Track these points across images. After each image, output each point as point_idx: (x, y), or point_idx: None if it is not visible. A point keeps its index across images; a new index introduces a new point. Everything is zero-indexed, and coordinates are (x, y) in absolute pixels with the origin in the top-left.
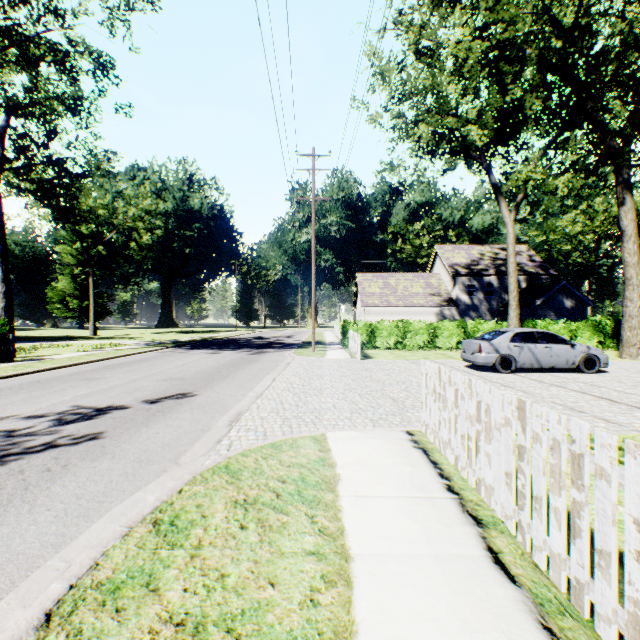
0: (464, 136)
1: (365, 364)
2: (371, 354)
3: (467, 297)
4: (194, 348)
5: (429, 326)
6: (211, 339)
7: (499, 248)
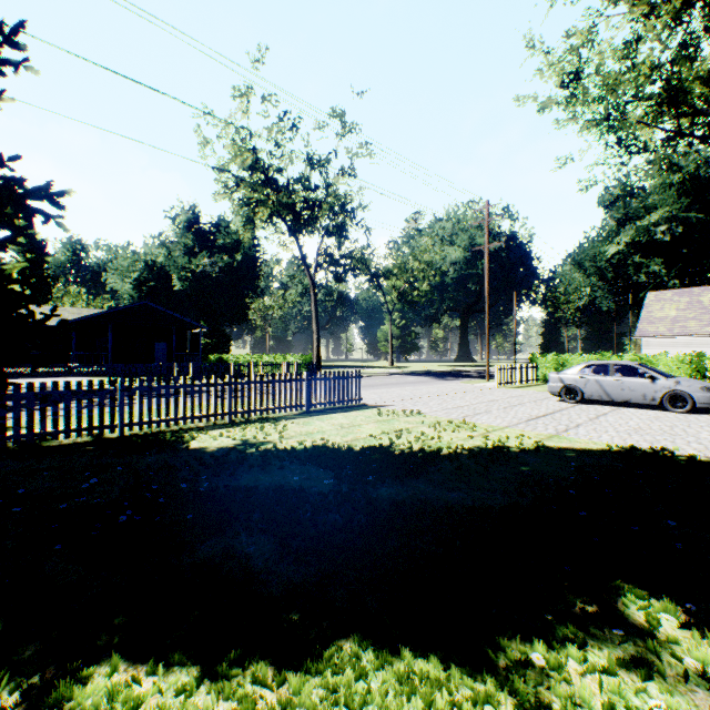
0: (695, 110)
1: (485, 390)
2: (535, 386)
3: None
4: (417, 375)
5: (646, 360)
6: (453, 371)
7: None
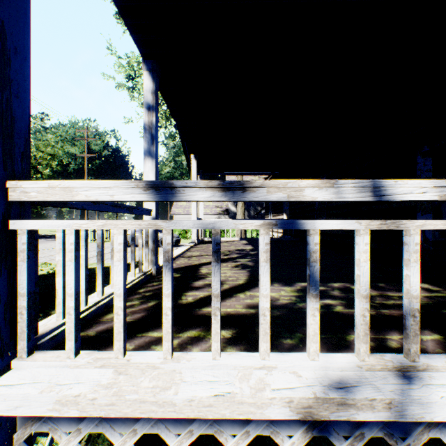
0: None
1: None
2: None
3: (235, 208)
4: None
5: None
6: None
7: (264, 178)
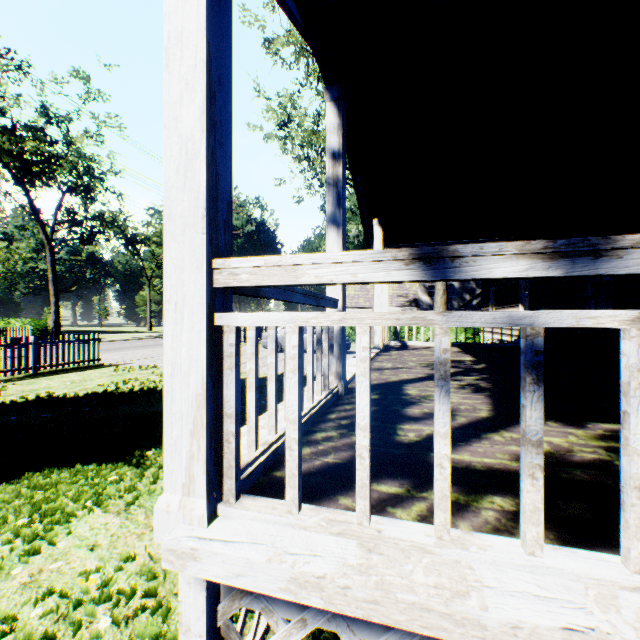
0: None
1: None
2: None
3: (428, 298)
4: None
5: None
6: None
7: None
